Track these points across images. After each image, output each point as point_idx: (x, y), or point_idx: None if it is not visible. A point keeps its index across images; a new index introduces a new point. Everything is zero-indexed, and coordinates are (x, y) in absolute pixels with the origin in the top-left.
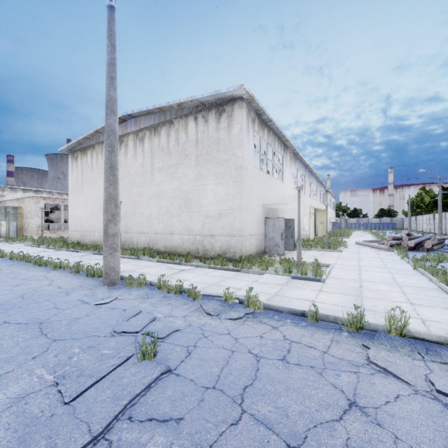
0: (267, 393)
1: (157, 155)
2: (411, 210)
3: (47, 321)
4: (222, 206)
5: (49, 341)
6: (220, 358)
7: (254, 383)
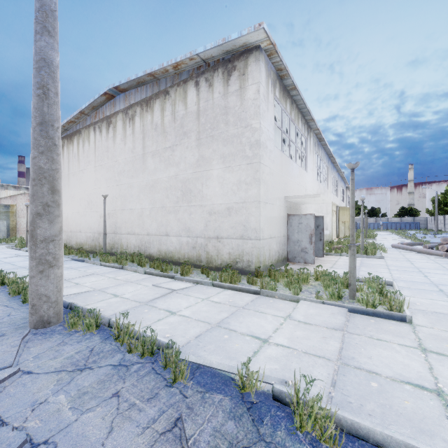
0: None
1: (150, 135)
2: (438, 208)
3: None
4: (231, 198)
5: None
6: None
7: None
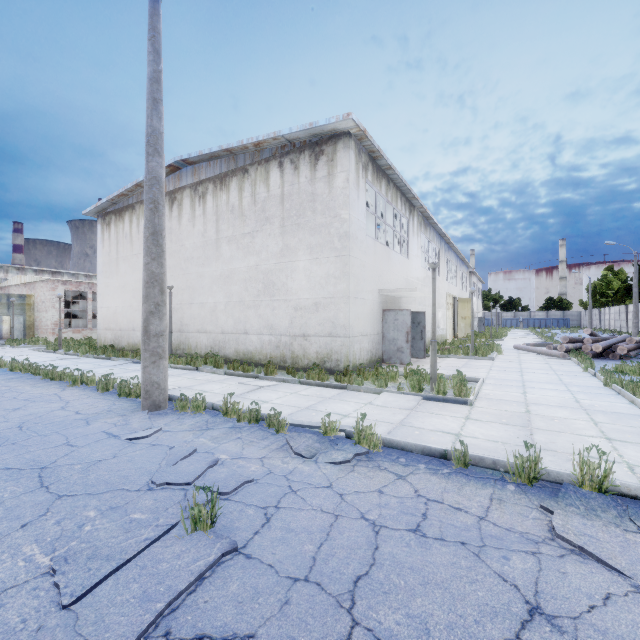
0: (393, 590)
1: (225, 218)
2: (593, 300)
3: (52, 465)
4: (319, 292)
5: (51, 497)
6: (316, 527)
7: (371, 571)
